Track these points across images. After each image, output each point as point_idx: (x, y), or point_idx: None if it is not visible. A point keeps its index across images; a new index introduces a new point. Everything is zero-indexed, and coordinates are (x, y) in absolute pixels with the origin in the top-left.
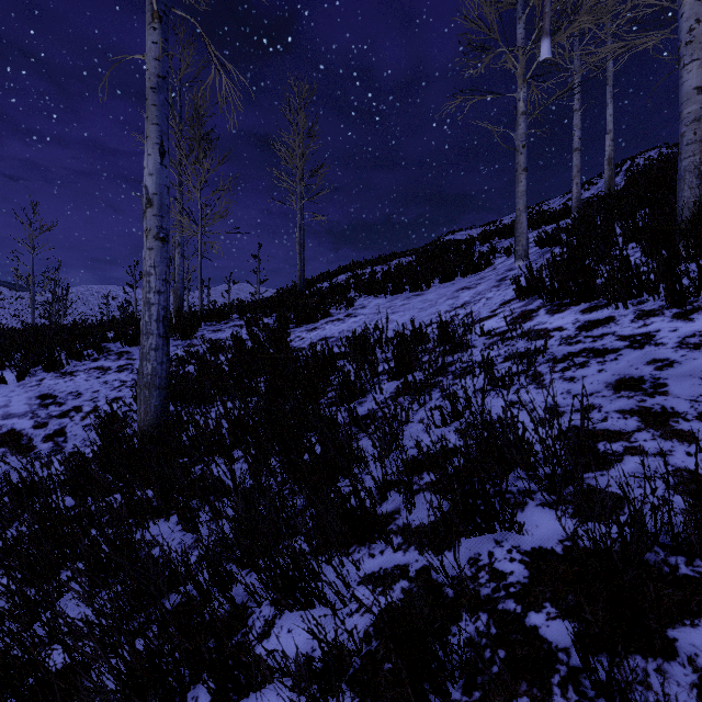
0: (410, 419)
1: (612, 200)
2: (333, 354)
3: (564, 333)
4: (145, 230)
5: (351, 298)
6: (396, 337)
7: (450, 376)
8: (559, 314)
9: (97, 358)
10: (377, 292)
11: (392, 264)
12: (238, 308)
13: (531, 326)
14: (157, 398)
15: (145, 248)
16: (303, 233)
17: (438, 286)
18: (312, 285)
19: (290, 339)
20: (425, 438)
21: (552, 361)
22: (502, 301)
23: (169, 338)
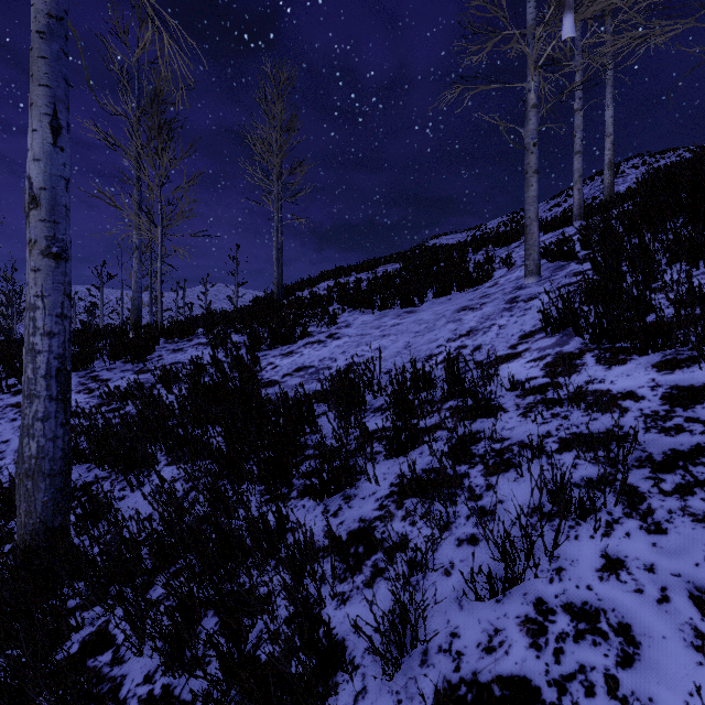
0: (429, 560)
1: (636, 209)
2: (311, 403)
3: (644, 406)
4: (28, 242)
5: (334, 315)
6: (393, 384)
7: (479, 467)
8: (620, 367)
9: (20, 389)
10: (364, 306)
11: (378, 272)
12: (205, 322)
13: (581, 383)
14: (46, 491)
15: (28, 268)
16: (281, 236)
17: (432, 302)
18: (291, 294)
19: (260, 368)
20: (462, 625)
21: (648, 465)
22: (522, 332)
23: (69, 398)
